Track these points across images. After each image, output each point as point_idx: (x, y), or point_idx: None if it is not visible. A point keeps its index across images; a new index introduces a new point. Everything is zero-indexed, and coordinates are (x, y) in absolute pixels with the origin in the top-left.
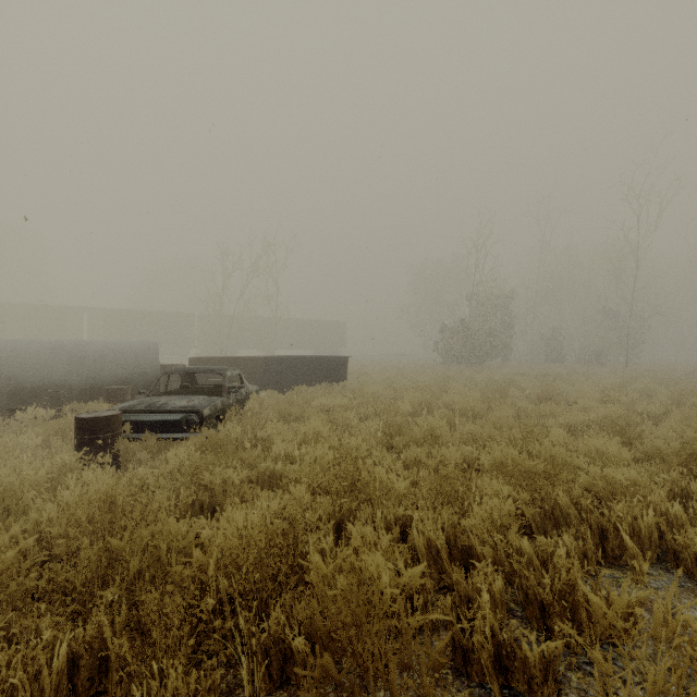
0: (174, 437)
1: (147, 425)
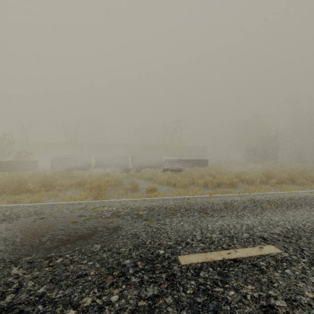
0: (177, 172)
1: (172, 170)
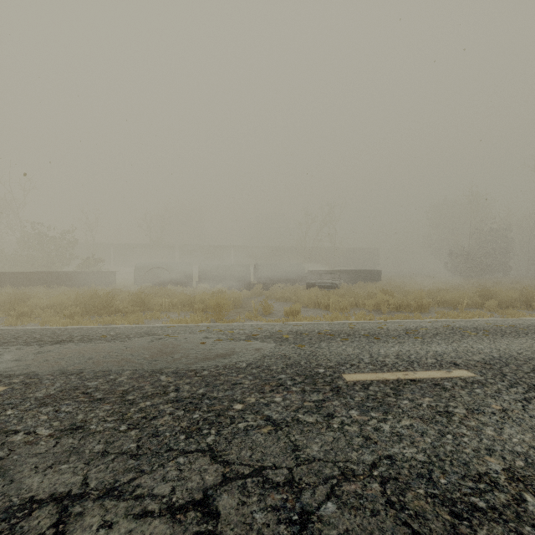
0: (329, 290)
1: (322, 286)
